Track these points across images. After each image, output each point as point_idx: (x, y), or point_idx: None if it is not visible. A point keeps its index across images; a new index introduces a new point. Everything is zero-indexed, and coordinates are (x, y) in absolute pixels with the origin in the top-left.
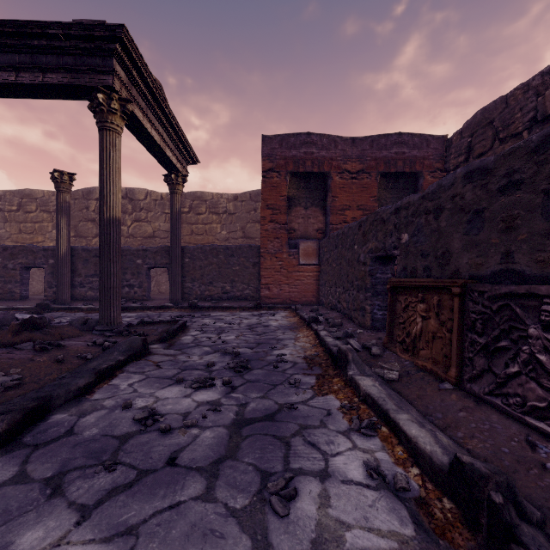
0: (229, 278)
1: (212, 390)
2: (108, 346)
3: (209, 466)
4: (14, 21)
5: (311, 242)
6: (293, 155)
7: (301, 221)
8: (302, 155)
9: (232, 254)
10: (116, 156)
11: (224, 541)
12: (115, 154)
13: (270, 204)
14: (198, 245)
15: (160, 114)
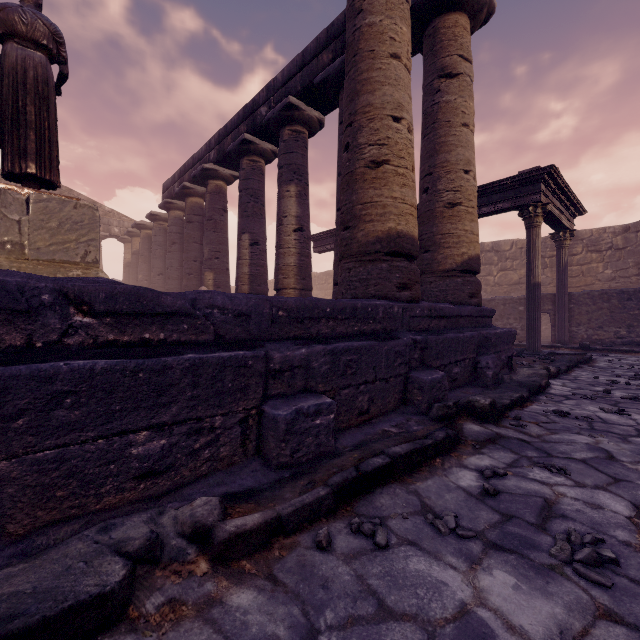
0: (625, 323)
1: None
2: (554, 359)
3: None
4: (483, 185)
5: None
6: None
7: None
8: None
9: (628, 298)
10: (538, 243)
11: None
12: (538, 241)
13: None
14: (584, 291)
15: (560, 195)
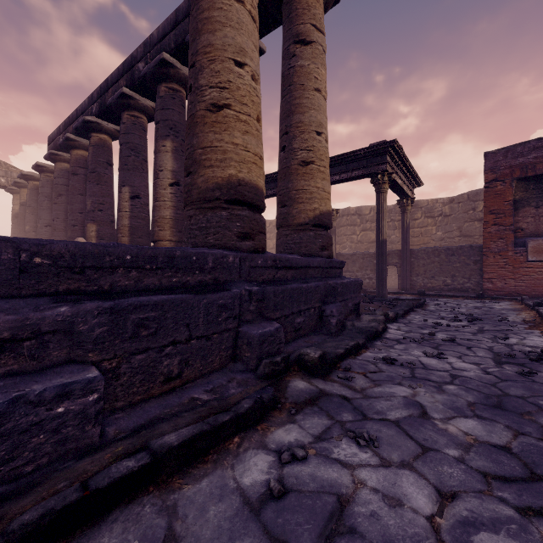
0: (450, 274)
1: (462, 323)
2: (395, 305)
3: (471, 333)
4: (342, 154)
5: (542, 240)
6: (520, 162)
7: (530, 220)
8: (531, 161)
9: (452, 254)
10: (385, 206)
11: (483, 340)
12: (385, 204)
13: (493, 210)
14: (422, 248)
15: (403, 168)
